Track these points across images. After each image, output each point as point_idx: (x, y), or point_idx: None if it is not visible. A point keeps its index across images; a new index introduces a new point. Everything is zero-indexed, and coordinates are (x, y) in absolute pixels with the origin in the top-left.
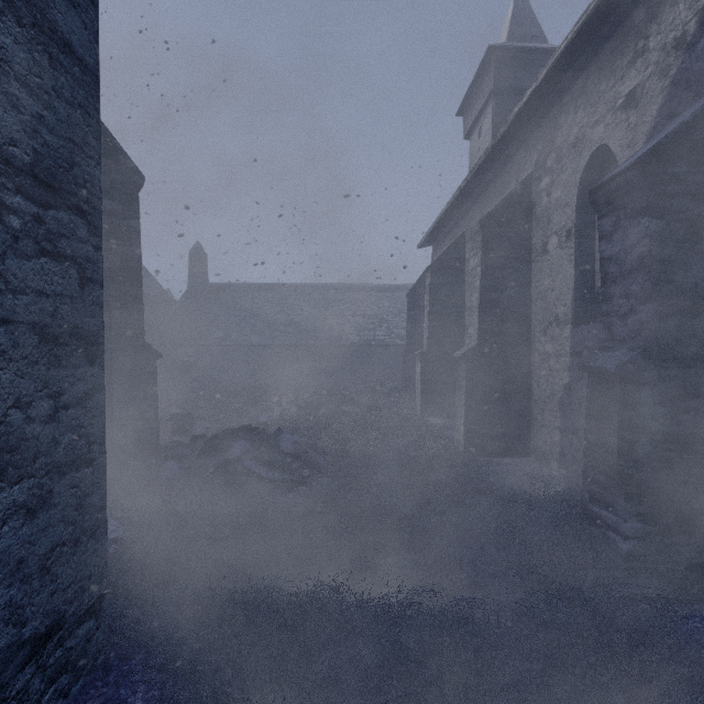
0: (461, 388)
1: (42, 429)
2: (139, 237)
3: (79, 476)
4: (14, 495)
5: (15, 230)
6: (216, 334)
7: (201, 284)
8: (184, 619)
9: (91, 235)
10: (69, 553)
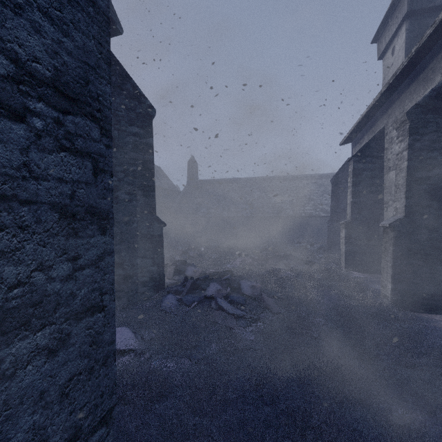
0: (387, 252)
1: (61, 286)
2: (152, 149)
3: (93, 320)
4: (37, 340)
5: (38, 129)
6: (202, 210)
7: (194, 181)
8: (168, 438)
9: (103, 137)
10: (85, 380)
